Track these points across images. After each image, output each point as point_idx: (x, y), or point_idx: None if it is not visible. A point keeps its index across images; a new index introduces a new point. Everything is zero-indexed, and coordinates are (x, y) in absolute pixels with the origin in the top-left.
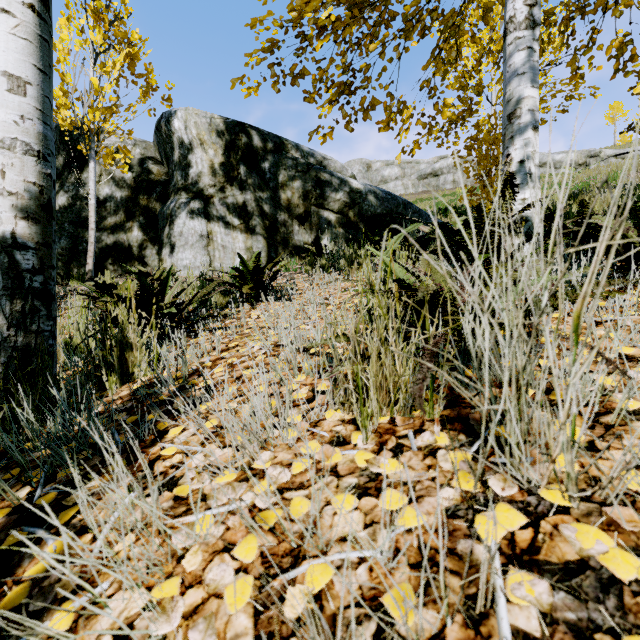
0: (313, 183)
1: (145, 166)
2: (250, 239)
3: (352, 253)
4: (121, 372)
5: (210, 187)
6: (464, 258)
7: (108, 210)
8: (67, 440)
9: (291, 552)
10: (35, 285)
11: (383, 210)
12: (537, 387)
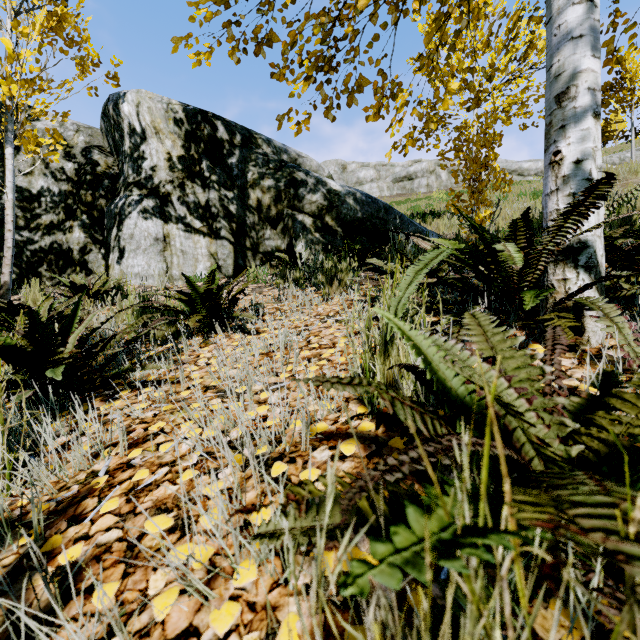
0: (286, 182)
1: (90, 156)
2: (214, 244)
3: (332, 268)
4: None
5: (167, 183)
6: None
7: (43, 206)
8: None
9: None
10: None
11: (363, 214)
12: None
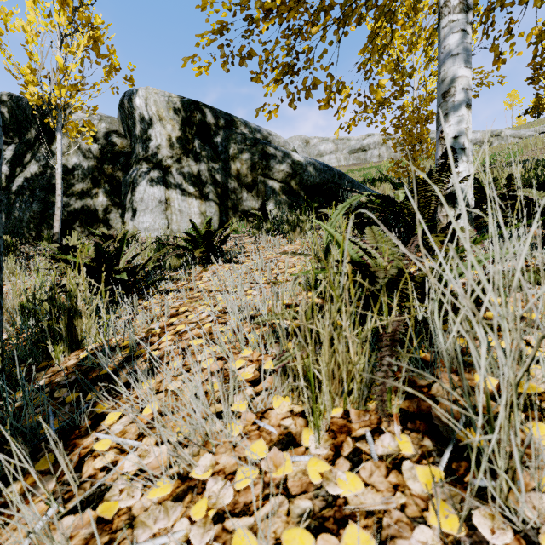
0: (260, 156)
1: (110, 139)
2: (204, 204)
3: (295, 219)
4: (70, 339)
5: (168, 158)
6: (453, 251)
7: (76, 178)
8: None
9: None
10: None
11: (321, 180)
12: (537, 409)
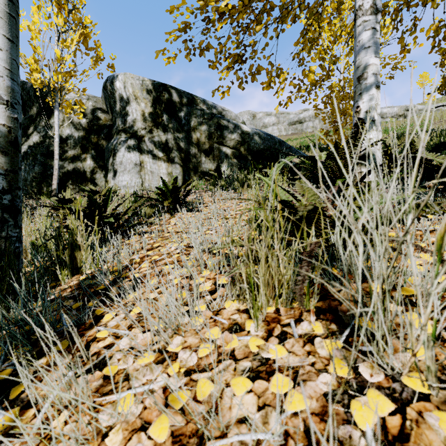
0: (215, 127)
1: (95, 114)
2: (170, 167)
3: (243, 177)
4: (72, 266)
5: (142, 129)
6: (341, 186)
7: (69, 145)
8: (24, 324)
9: (197, 433)
10: (4, 202)
11: (265, 146)
12: (400, 292)
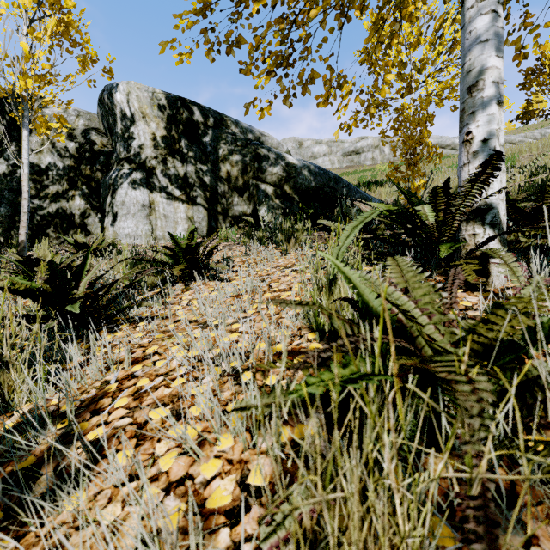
0: (251, 157)
1: (88, 137)
2: (191, 209)
3: (289, 228)
4: None
5: (152, 159)
6: None
7: (50, 179)
8: None
9: None
10: None
11: (316, 184)
12: None
